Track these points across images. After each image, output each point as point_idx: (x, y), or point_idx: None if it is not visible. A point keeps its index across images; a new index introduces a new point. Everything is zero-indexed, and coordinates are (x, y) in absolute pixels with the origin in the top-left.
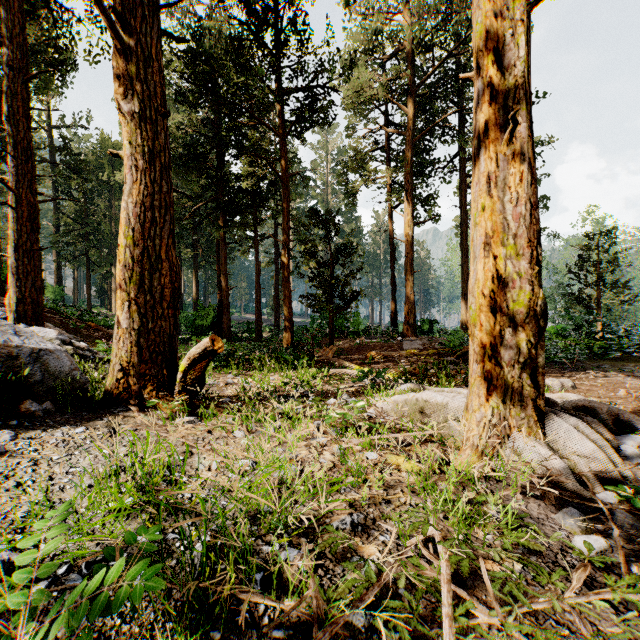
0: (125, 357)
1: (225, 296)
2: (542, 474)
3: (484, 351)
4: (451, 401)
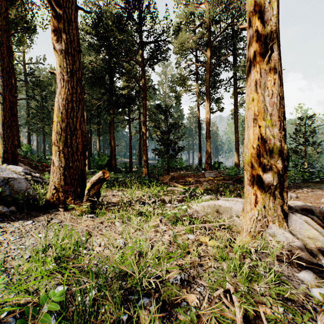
0: (57, 182)
1: (113, 149)
2: (287, 248)
3: (253, 179)
4: (234, 206)
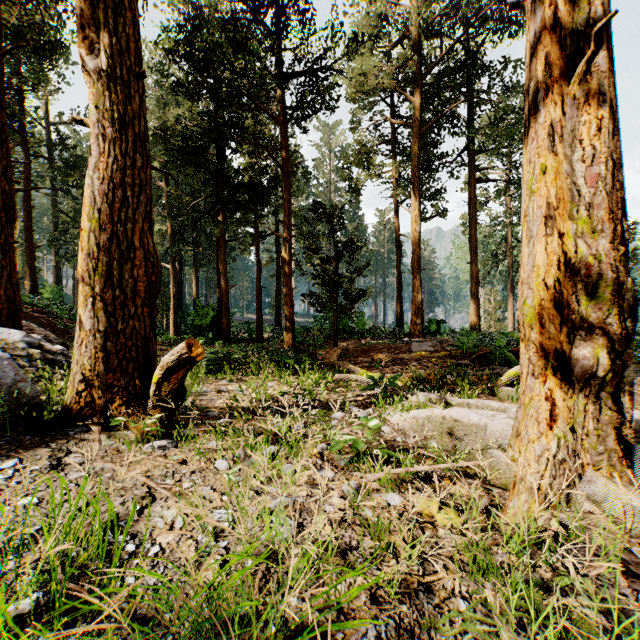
0: (88, 365)
1: (224, 295)
2: None
3: (546, 361)
4: (491, 423)
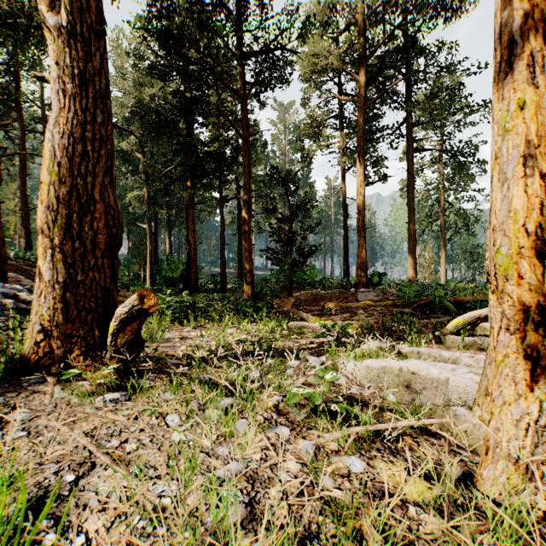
0: (47, 315)
1: (193, 251)
2: None
3: (524, 316)
4: (453, 377)
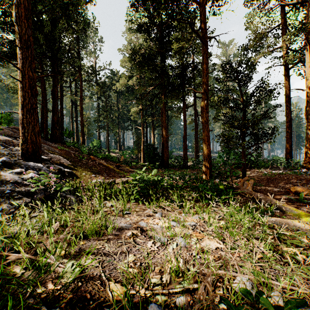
0: None
1: (165, 140)
2: None
3: None
4: None
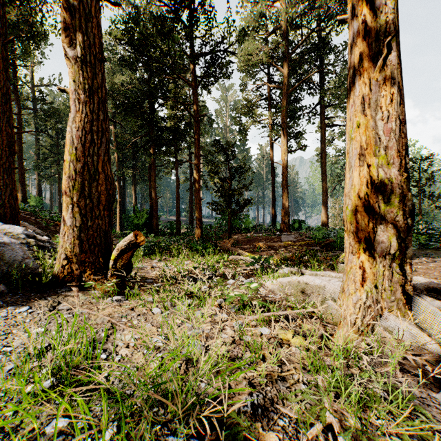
0: (69, 248)
1: (154, 203)
2: (414, 351)
3: (359, 244)
4: (328, 284)
